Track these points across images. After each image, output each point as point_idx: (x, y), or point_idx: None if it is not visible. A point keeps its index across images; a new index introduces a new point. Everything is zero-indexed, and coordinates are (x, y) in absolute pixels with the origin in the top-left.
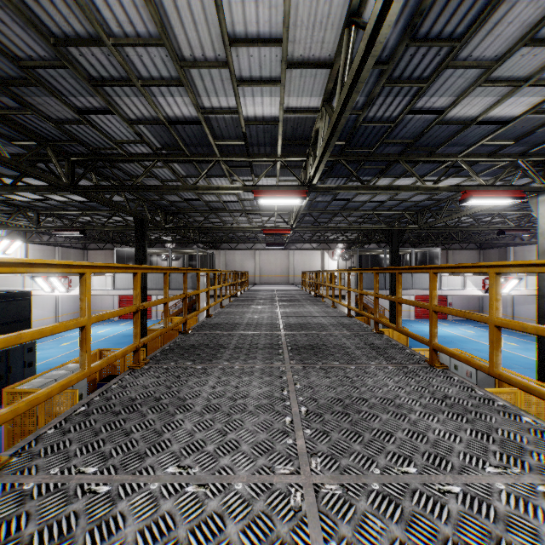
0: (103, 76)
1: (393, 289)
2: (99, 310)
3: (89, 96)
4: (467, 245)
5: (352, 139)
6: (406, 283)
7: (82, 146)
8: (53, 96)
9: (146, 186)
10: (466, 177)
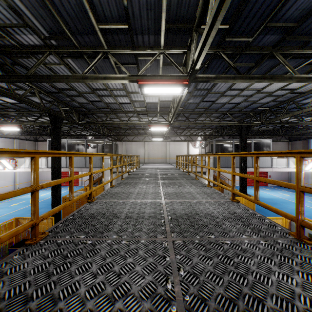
0: None
1: (243, 168)
2: (45, 180)
3: None
4: (280, 138)
5: (235, 22)
6: (248, 163)
7: None
8: None
9: (39, 76)
10: None
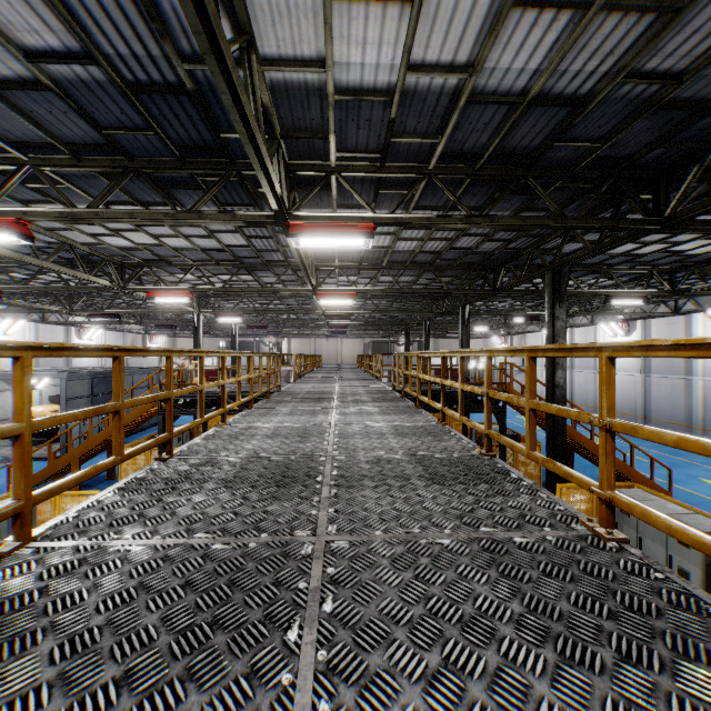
0: None
1: None
2: None
3: None
4: None
5: None
6: None
7: None
8: None
9: None
10: None
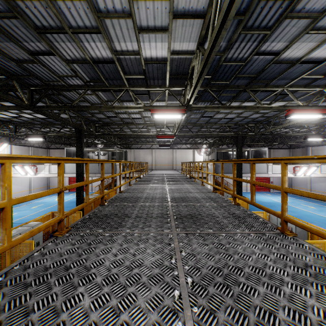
0: (44, 25)
1: (239, 173)
2: (56, 186)
3: (37, 42)
4: (282, 146)
5: (215, 74)
6: (246, 169)
7: (37, 79)
8: (11, 41)
9: (80, 106)
10: (287, 101)
